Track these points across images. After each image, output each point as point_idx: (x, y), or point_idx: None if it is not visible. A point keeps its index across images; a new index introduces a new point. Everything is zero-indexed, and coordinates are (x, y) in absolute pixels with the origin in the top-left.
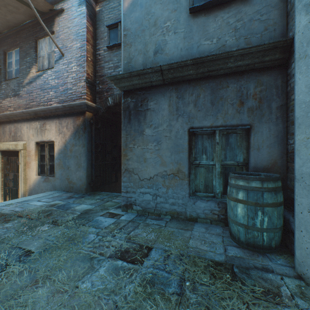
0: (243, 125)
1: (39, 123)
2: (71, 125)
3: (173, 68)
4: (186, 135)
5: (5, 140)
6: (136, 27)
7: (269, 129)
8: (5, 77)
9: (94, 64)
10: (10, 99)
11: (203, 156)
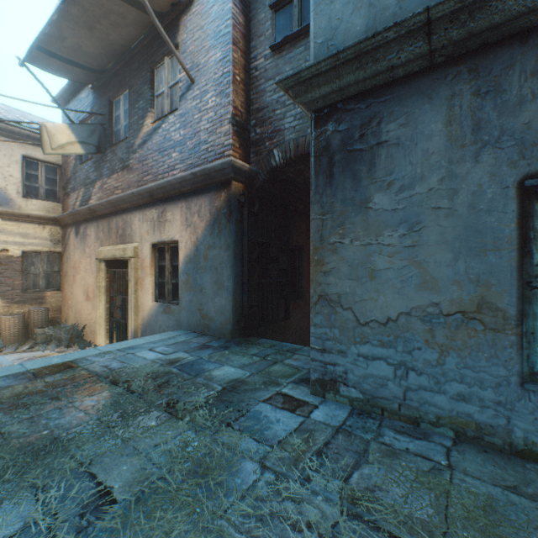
0: None
1: (156, 211)
2: (206, 209)
3: (470, 5)
4: (511, 200)
5: (111, 242)
6: None
7: None
8: (110, 141)
9: (247, 89)
10: (117, 175)
11: None
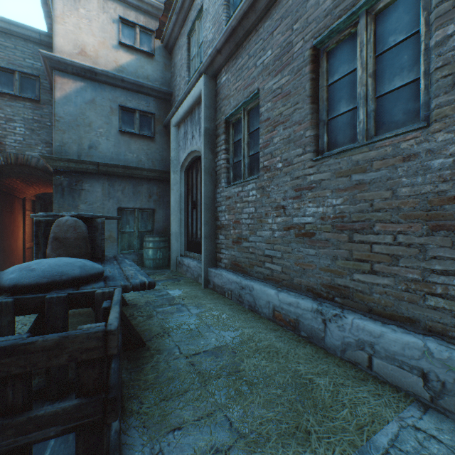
0: (151, 209)
1: None
2: None
3: (108, 166)
4: (116, 212)
5: None
6: (71, 119)
7: (163, 212)
8: None
9: None
10: None
11: (128, 226)
